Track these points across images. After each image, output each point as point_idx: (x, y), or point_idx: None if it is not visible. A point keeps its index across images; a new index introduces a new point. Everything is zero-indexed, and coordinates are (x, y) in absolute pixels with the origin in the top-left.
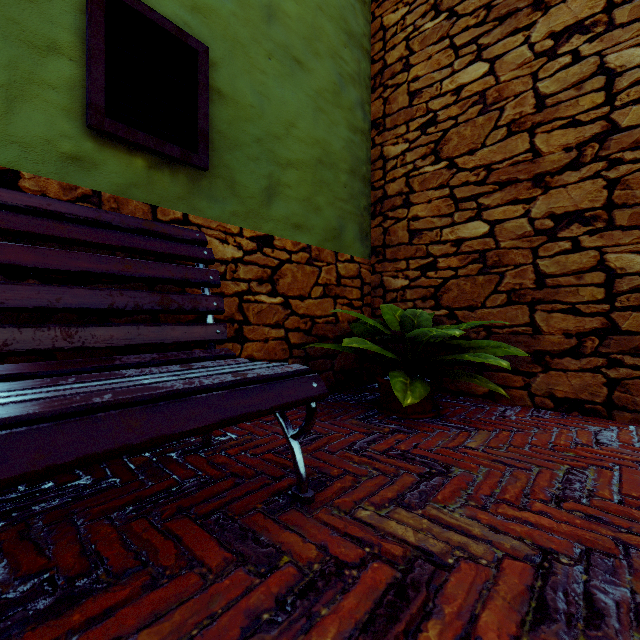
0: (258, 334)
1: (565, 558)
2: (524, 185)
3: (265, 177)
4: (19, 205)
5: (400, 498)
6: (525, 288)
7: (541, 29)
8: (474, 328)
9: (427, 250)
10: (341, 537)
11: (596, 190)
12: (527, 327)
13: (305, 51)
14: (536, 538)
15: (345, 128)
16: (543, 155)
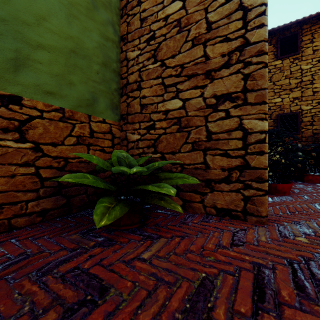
0: (2, 171)
1: None
2: (201, 77)
3: (11, 50)
4: None
5: None
6: (201, 140)
7: None
8: (175, 165)
9: (150, 117)
10: None
11: (238, 81)
12: (202, 164)
13: None
14: None
15: (98, 35)
16: (210, 59)
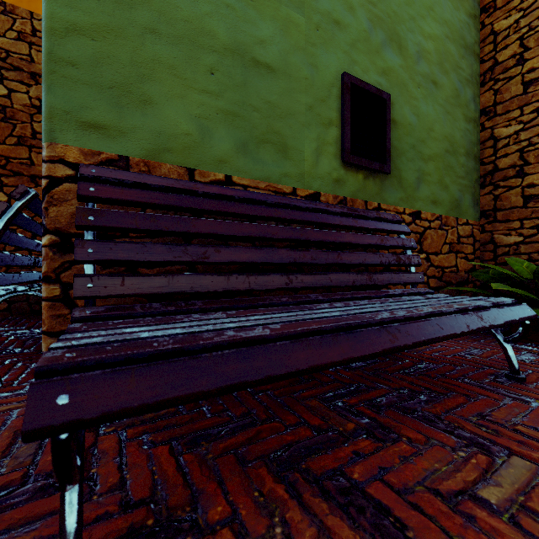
0: None
1: None
2: None
3: (416, 171)
4: (339, 212)
5: None
6: None
7: None
8: None
9: None
10: None
11: None
12: None
13: (438, 73)
14: None
15: (462, 121)
16: None
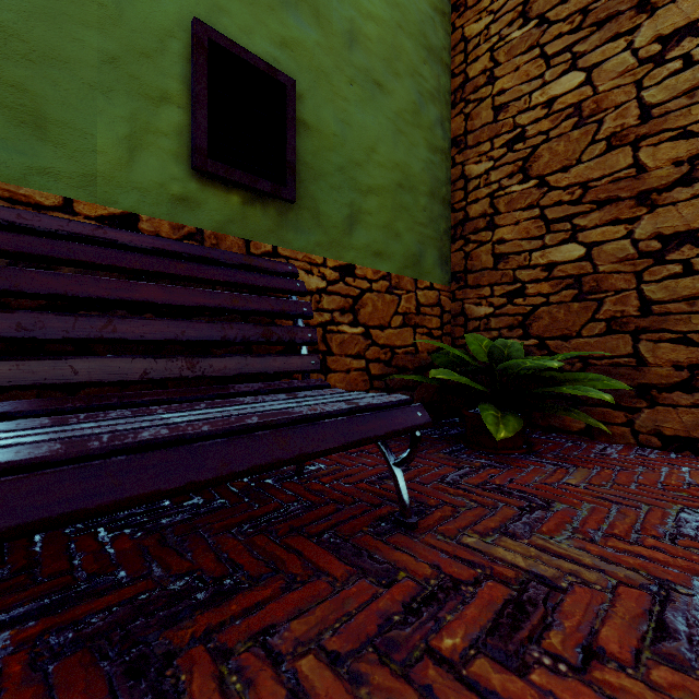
0: (340, 365)
1: (683, 589)
2: (626, 204)
3: (347, 205)
4: (147, 247)
5: (503, 528)
6: (627, 316)
7: (646, 33)
8: (568, 359)
9: (514, 275)
10: (451, 559)
11: None
12: (630, 358)
13: (385, 73)
14: (651, 570)
15: (424, 149)
16: (649, 170)
